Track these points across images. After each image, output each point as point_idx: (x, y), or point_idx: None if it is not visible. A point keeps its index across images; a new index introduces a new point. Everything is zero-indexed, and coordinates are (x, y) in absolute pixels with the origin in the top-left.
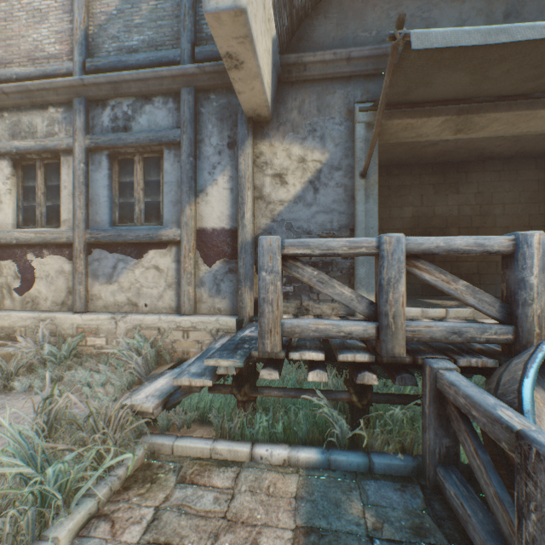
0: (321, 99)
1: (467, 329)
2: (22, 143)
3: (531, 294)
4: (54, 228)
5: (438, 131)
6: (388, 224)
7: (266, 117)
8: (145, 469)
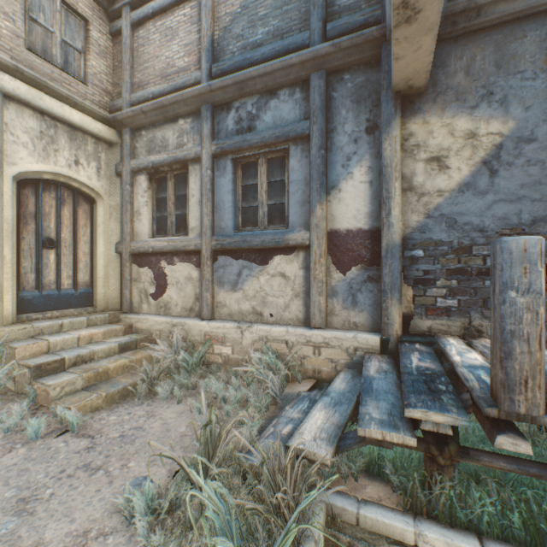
0: (501, 49)
1: None
2: (157, 157)
3: None
4: (182, 236)
5: None
6: None
7: (420, 87)
8: (332, 545)
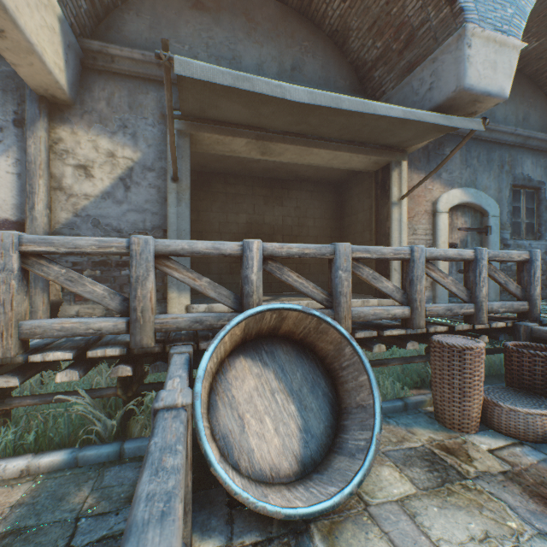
0: (133, 96)
1: (208, 318)
2: None
3: (253, 287)
4: None
5: (247, 150)
6: (226, 228)
7: (66, 100)
8: None
